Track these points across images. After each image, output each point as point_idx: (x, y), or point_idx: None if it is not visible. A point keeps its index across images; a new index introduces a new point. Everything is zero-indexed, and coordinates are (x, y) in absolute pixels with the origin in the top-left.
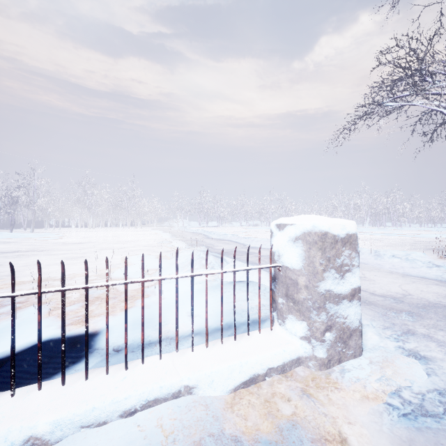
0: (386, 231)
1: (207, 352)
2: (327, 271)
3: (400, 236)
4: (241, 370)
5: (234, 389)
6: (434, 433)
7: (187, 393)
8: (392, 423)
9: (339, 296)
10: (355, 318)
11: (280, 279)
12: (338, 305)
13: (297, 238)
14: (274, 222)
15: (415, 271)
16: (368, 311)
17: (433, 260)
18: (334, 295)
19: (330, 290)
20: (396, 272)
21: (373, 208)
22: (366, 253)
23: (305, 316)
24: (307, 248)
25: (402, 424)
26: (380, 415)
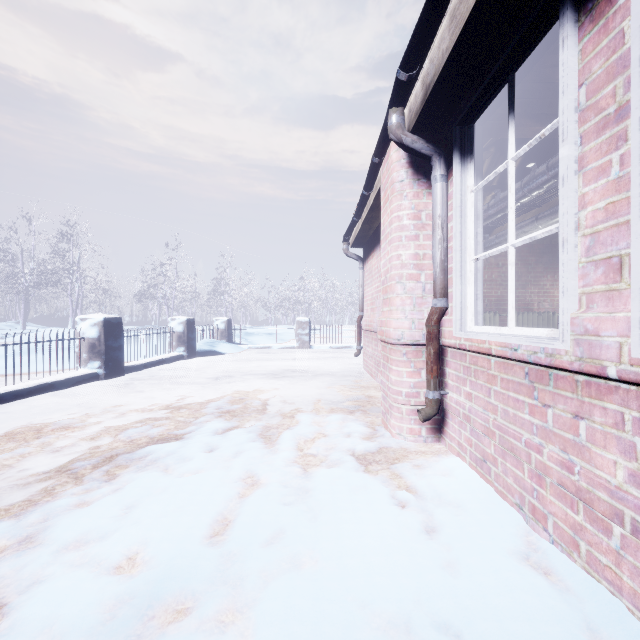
0: None
1: None
2: None
3: None
4: None
5: None
6: None
7: None
8: None
9: None
10: None
11: None
12: None
13: None
14: None
15: None
16: None
17: None
18: None
19: None
20: None
21: None
22: None
23: None
24: None
25: None
26: None
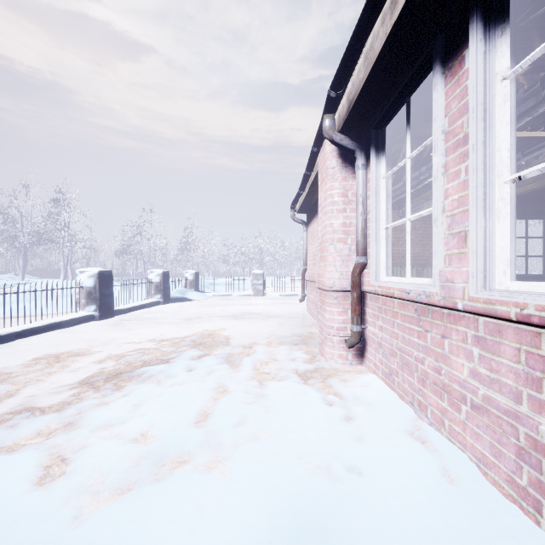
0: None
1: None
2: None
3: None
4: None
5: None
6: None
7: None
8: None
9: None
10: None
11: None
12: None
13: None
14: None
15: None
16: None
17: None
18: None
19: None
20: None
21: None
22: None
23: None
24: None
25: None
26: None
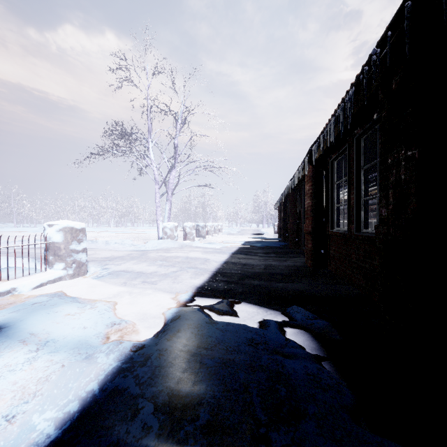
0: (125, 230)
1: (15, 281)
2: (73, 242)
3: (132, 233)
4: (37, 281)
5: (34, 288)
6: (104, 278)
7: (13, 291)
8: (93, 280)
9: (78, 251)
10: (84, 259)
11: (51, 248)
12: (78, 254)
13: (60, 230)
14: (47, 223)
15: (124, 249)
16: (93, 263)
17: (133, 243)
18: (76, 250)
19: (75, 248)
20: (114, 250)
21: (117, 210)
22: (101, 243)
23: (64, 260)
24: (65, 233)
25: (96, 279)
26: (90, 280)
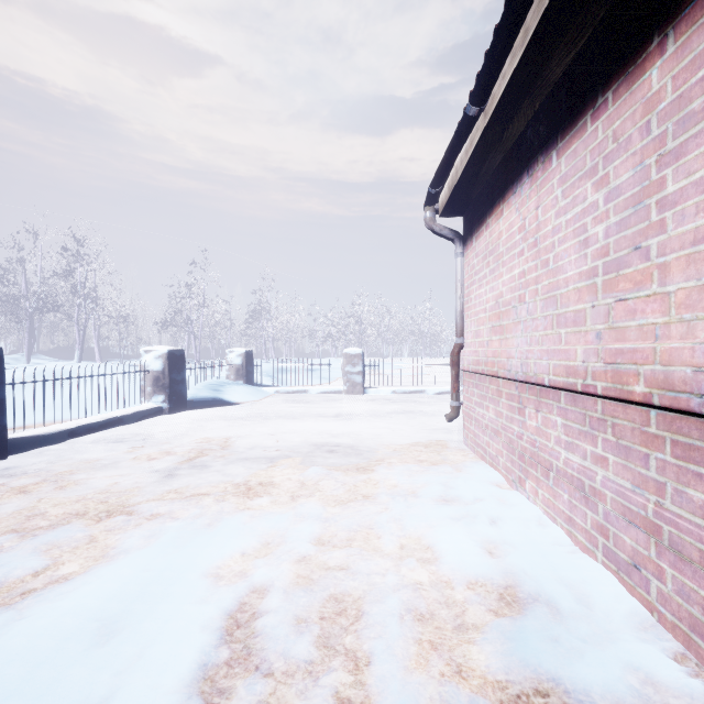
0: None
1: None
2: None
3: None
4: None
5: None
6: None
7: None
8: None
9: None
10: None
11: None
12: None
13: None
14: None
15: None
16: None
17: None
18: None
19: None
20: None
21: None
22: None
23: None
24: None
25: None
26: None
